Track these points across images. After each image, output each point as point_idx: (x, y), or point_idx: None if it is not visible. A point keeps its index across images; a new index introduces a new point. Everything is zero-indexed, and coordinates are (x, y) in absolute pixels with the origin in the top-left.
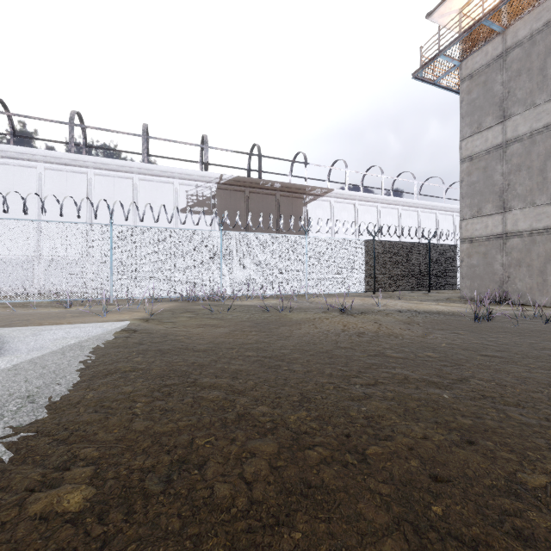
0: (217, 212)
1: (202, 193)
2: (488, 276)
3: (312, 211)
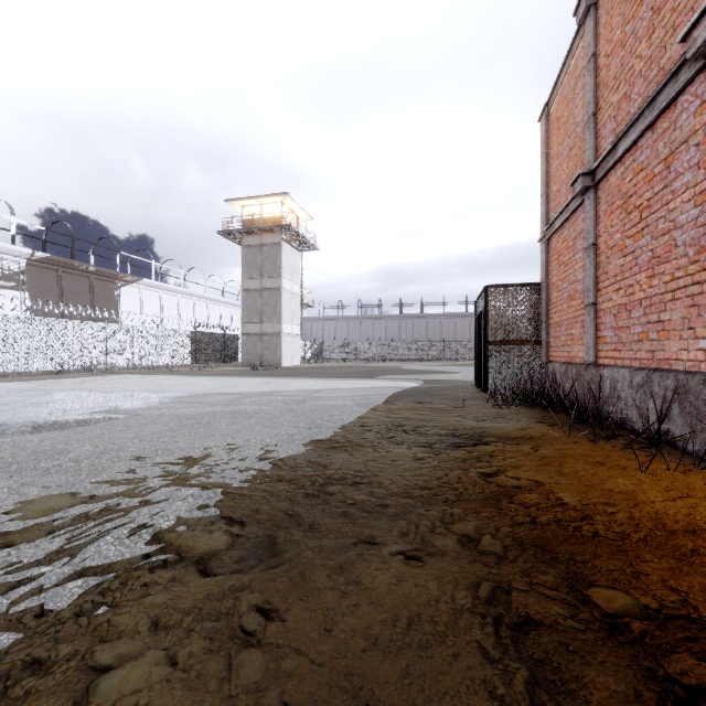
0: (27, 288)
1: (9, 267)
2: (255, 354)
3: (124, 295)
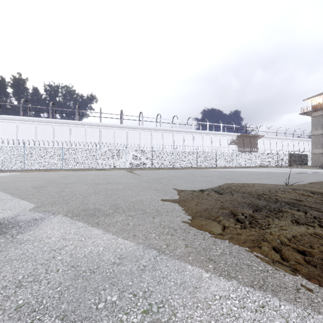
0: (236, 144)
1: (233, 139)
2: (319, 162)
3: (258, 142)
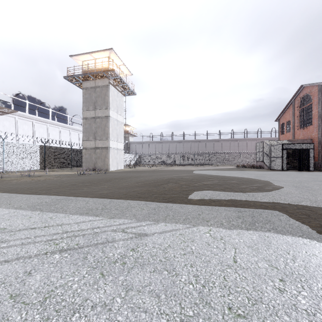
0: None
1: None
2: (91, 162)
3: (0, 121)
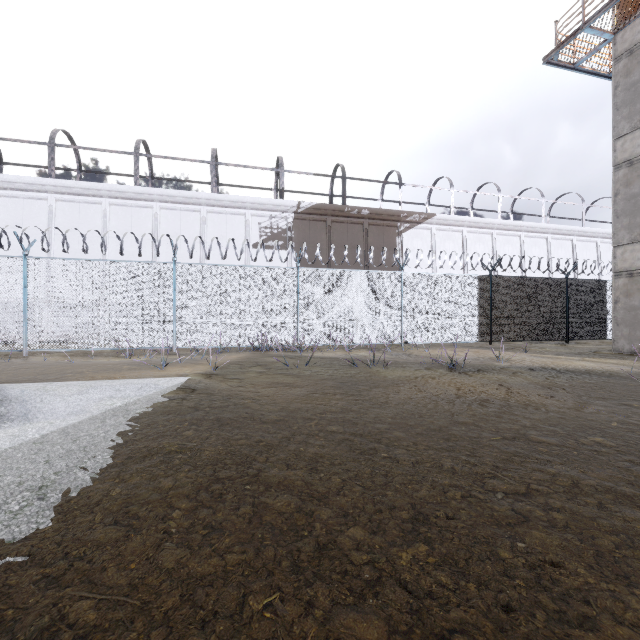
0: (294, 246)
1: (277, 224)
2: None
3: (407, 242)
